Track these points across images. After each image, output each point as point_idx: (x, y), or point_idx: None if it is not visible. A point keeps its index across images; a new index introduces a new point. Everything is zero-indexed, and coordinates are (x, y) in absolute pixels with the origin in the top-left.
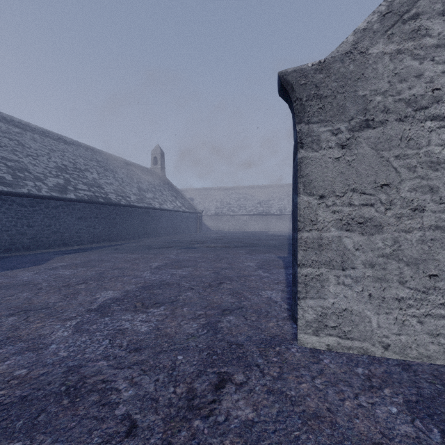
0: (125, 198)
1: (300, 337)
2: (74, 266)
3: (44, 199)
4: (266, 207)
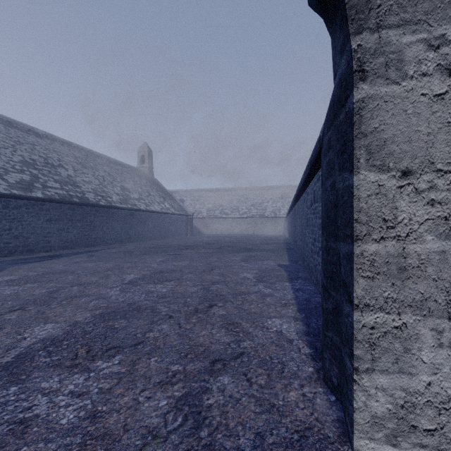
0: (105, 198)
1: (360, 446)
2: (24, 281)
3: (1, 197)
4: (260, 209)
